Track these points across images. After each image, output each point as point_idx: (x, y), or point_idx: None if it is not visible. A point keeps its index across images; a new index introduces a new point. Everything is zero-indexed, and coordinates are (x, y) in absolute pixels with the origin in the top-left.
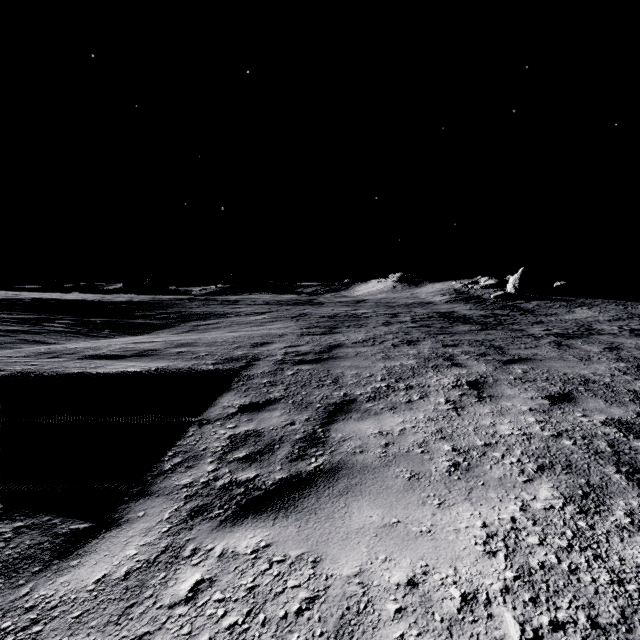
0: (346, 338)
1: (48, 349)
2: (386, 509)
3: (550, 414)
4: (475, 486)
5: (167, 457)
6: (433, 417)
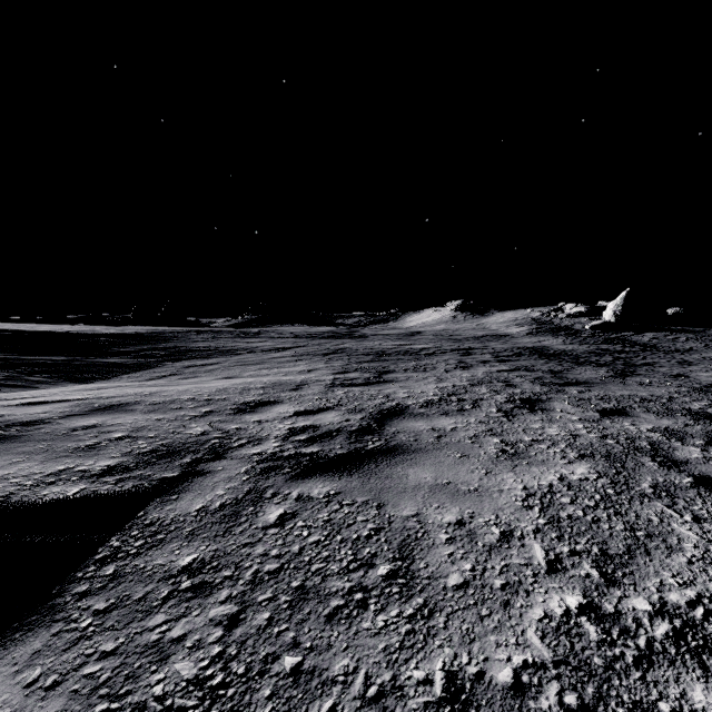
0: (407, 393)
1: None
2: None
3: None
4: None
5: None
6: None
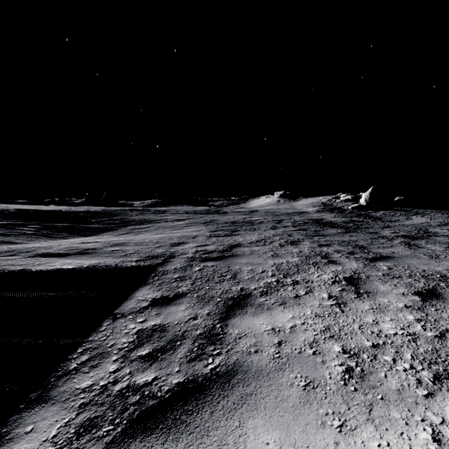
0: (243, 239)
1: (10, 248)
2: (283, 432)
3: (425, 311)
4: (374, 401)
5: (76, 354)
6: (319, 313)
